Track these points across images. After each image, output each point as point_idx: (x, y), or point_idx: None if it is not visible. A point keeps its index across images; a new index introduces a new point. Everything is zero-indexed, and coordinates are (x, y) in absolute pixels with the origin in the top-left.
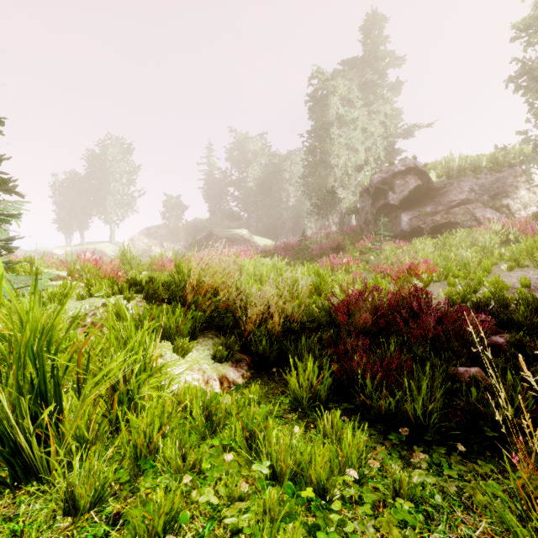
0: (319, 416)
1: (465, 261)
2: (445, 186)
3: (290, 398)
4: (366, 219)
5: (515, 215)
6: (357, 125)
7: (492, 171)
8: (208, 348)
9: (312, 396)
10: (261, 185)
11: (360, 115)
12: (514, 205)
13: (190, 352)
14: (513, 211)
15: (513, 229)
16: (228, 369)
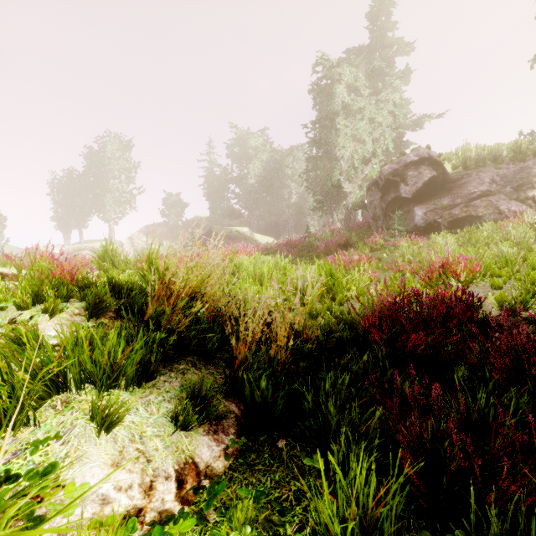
0: None
1: (507, 258)
2: (462, 177)
3: (313, 517)
4: (375, 215)
5: None
6: (364, 115)
7: (514, 160)
8: (169, 397)
9: (364, 534)
10: (262, 182)
11: (367, 104)
12: None
13: (131, 413)
14: None
15: None
16: (199, 442)
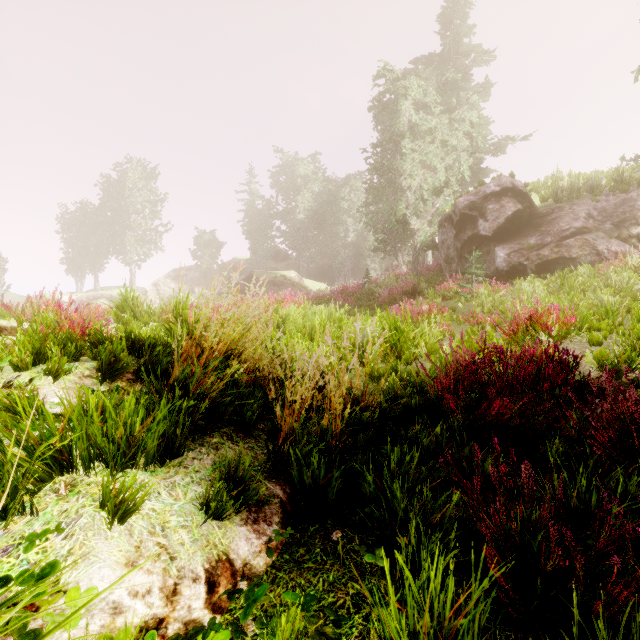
0: None
1: (607, 308)
2: (552, 211)
3: (376, 628)
4: (448, 256)
5: None
6: (435, 137)
7: (615, 190)
8: (198, 478)
9: None
10: (313, 217)
11: (439, 124)
12: None
13: (151, 498)
14: None
15: None
16: (235, 533)
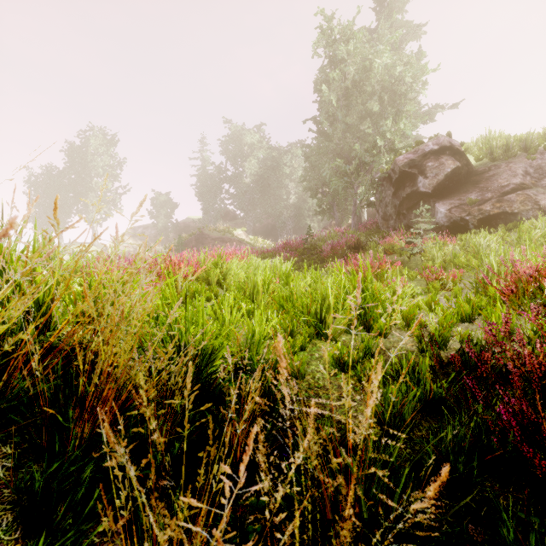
0: None
1: None
2: (489, 169)
3: None
4: (386, 213)
5: None
6: None
7: None
8: None
9: None
10: (258, 181)
11: (376, 90)
12: None
13: None
14: None
15: None
16: None
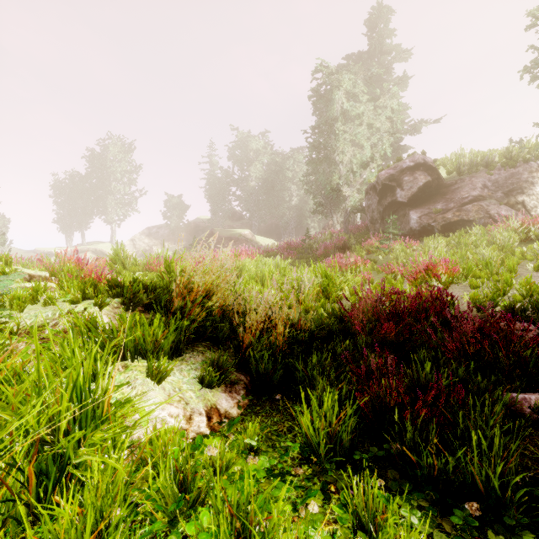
0: (341, 472)
1: (487, 261)
2: (456, 182)
3: (300, 439)
4: (373, 218)
5: (531, 212)
6: (363, 121)
7: (506, 166)
8: (195, 367)
9: (330, 441)
10: (263, 184)
11: (365, 110)
12: (529, 202)
13: (170, 375)
14: (528, 208)
15: (533, 227)
16: (219, 396)
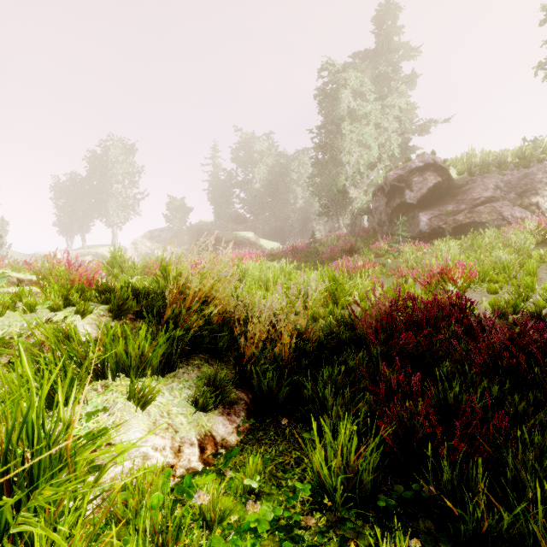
0: (362, 523)
1: (504, 264)
2: (467, 183)
3: (310, 475)
4: (380, 220)
5: (546, 214)
6: (370, 120)
7: (519, 166)
8: (188, 385)
9: (348, 481)
10: (267, 186)
11: (373, 109)
12: (544, 203)
13: (158, 395)
14: (543, 210)
15: None
16: (215, 420)
